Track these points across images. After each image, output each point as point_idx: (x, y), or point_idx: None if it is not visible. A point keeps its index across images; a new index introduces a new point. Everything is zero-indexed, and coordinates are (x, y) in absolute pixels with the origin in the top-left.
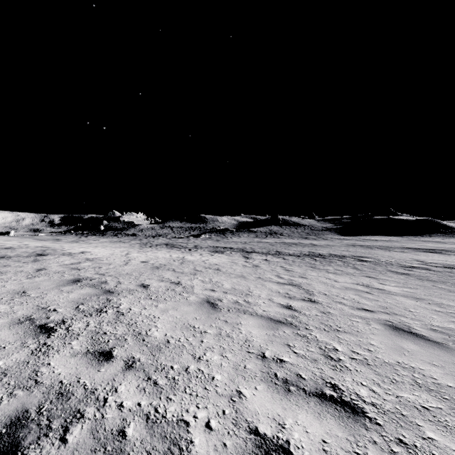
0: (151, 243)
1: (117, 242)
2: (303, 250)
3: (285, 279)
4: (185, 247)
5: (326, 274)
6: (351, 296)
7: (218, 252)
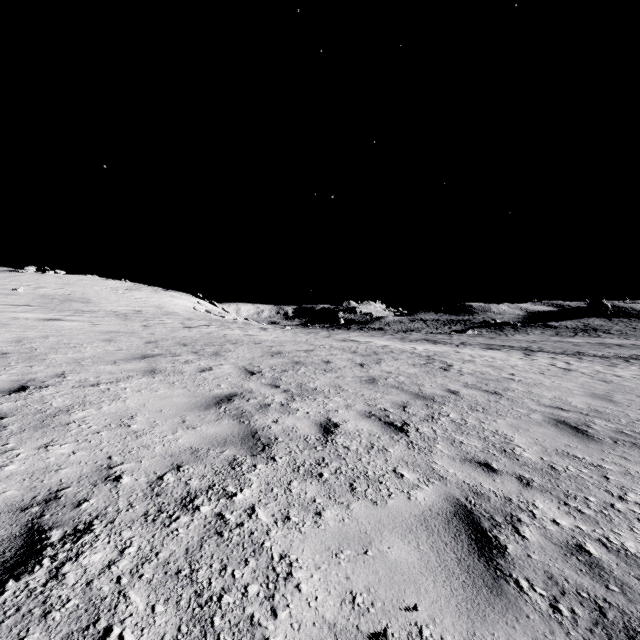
0: (407, 338)
1: (370, 336)
2: (625, 353)
3: (557, 366)
4: (450, 343)
5: (616, 369)
6: (606, 375)
7: (492, 349)
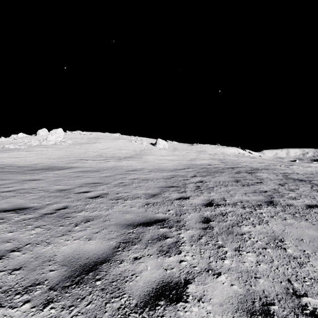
0: None
1: None
2: None
3: None
4: None
5: None
6: None
7: None
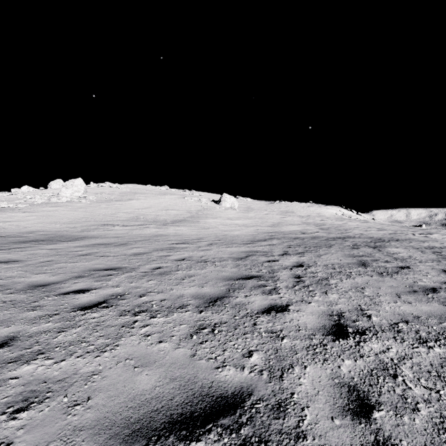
0: None
1: None
2: None
3: None
4: None
5: None
6: None
7: None
